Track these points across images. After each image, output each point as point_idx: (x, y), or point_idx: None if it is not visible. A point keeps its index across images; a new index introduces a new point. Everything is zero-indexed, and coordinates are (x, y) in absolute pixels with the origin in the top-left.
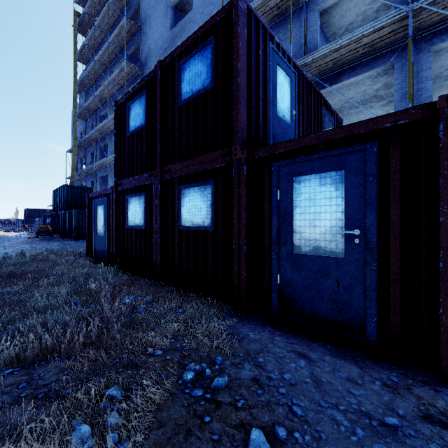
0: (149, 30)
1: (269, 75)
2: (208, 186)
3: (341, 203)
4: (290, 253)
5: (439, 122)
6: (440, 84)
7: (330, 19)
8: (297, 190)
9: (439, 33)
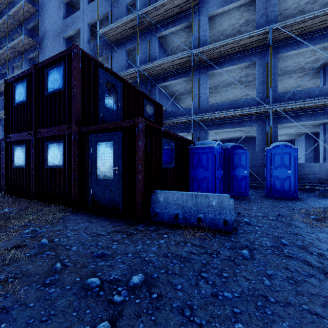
0: (45, 15)
1: (98, 86)
2: (61, 143)
3: (112, 155)
4: (95, 178)
5: (136, 127)
6: (221, 89)
7: (166, 42)
8: (98, 149)
9: (210, 66)
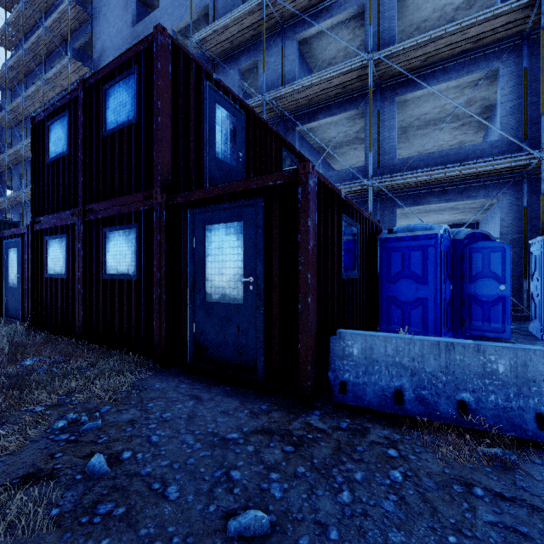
0: (103, 22)
1: (203, 115)
2: (132, 230)
3: (241, 252)
4: (203, 301)
5: (299, 186)
6: (414, 133)
7: (312, 50)
8: (209, 239)
9: (401, 85)
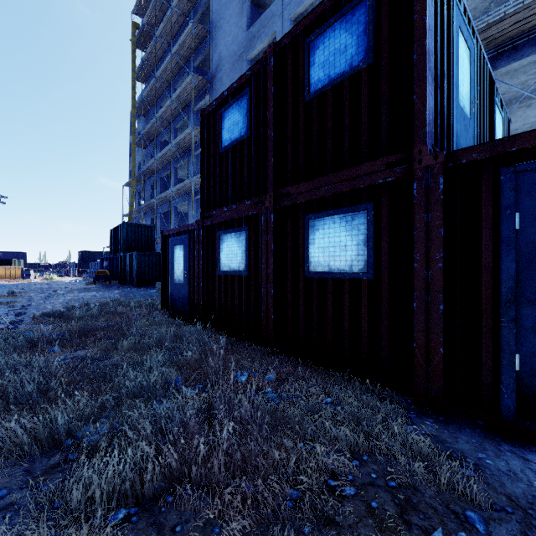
0: (220, 34)
1: (453, 42)
2: (359, 213)
3: None
4: None
5: None
6: None
7: None
8: None
9: None
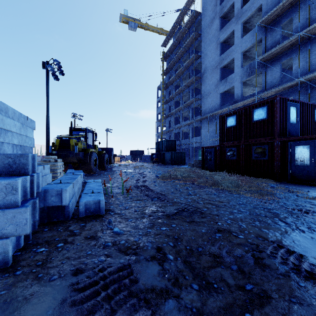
0: (206, 56)
1: (287, 112)
2: (265, 147)
3: (308, 153)
4: (294, 165)
5: None
6: None
7: None
8: (296, 149)
9: None
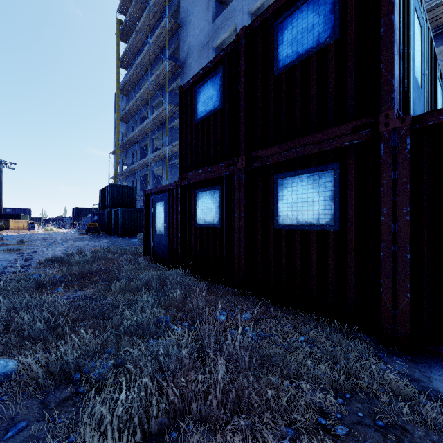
0: (189, 27)
1: (411, 19)
2: (326, 172)
3: None
4: None
5: None
6: None
7: None
8: None
9: None
